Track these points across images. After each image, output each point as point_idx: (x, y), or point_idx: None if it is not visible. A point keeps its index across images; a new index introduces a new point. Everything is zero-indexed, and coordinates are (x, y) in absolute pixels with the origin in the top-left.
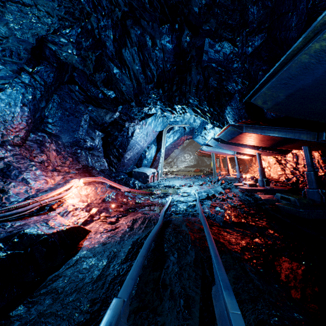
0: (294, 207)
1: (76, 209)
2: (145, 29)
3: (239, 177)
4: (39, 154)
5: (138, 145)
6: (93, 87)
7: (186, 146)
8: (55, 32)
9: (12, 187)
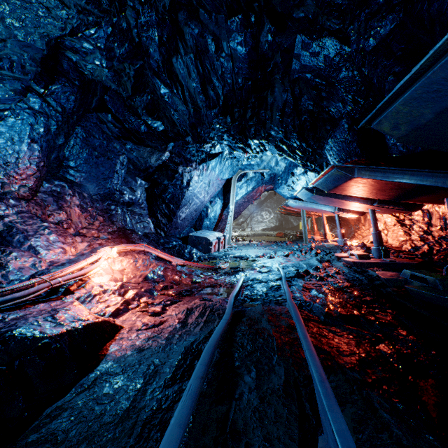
0: (435, 292)
1: (105, 291)
2: (205, 26)
3: (342, 244)
4: (56, 211)
5: (197, 199)
6: (133, 117)
7: (264, 201)
8: (73, 32)
9: (14, 259)
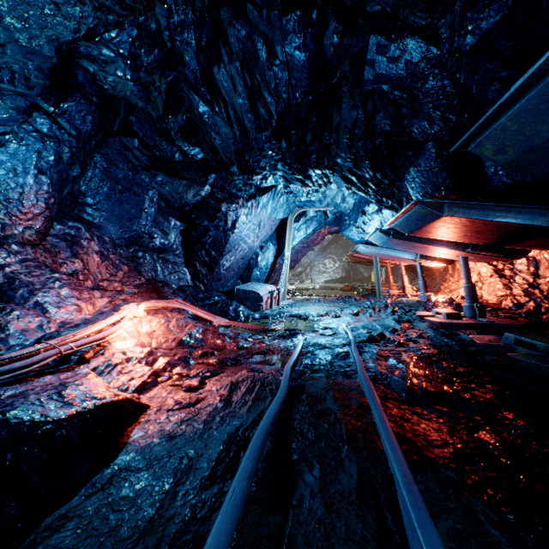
0: (547, 363)
1: (128, 359)
2: (255, 26)
3: (425, 299)
4: (69, 260)
5: (245, 243)
6: (165, 142)
7: (328, 246)
8: (89, 34)
9: (15, 319)
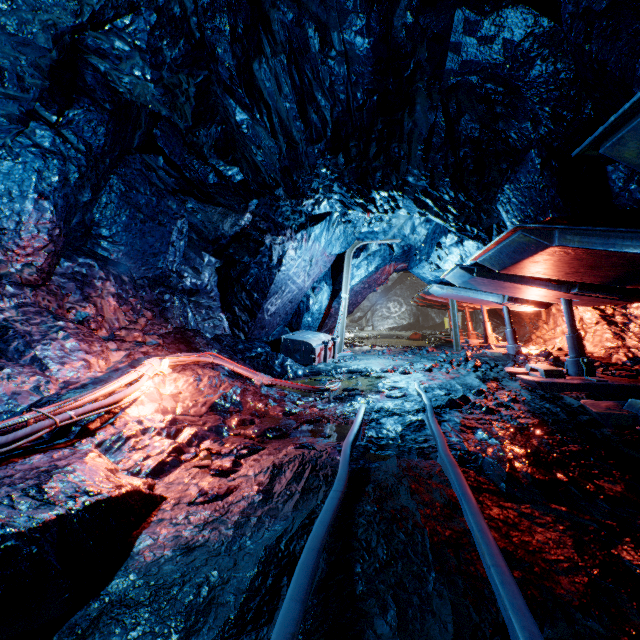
0: None
1: (145, 430)
2: (305, 6)
3: (514, 352)
4: (79, 304)
5: (293, 284)
6: (197, 161)
7: (392, 287)
8: (95, 19)
9: (5, 379)
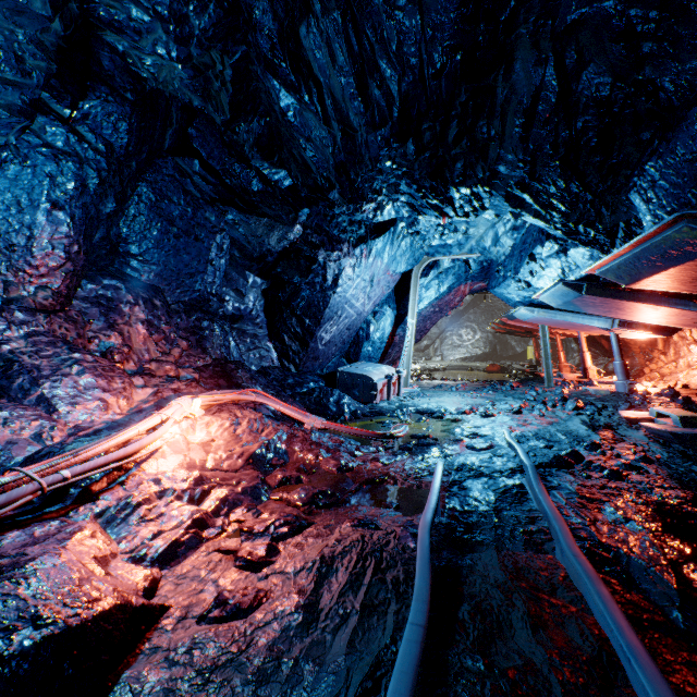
0: None
1: (162, 493)
2: None
3: (625, 389)
4: (103, 332)
5: (351, 308)
6: (238, 164)
7: (464, 311)
8: None
9: None
